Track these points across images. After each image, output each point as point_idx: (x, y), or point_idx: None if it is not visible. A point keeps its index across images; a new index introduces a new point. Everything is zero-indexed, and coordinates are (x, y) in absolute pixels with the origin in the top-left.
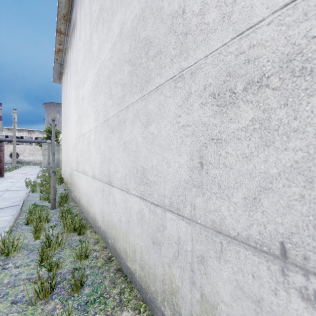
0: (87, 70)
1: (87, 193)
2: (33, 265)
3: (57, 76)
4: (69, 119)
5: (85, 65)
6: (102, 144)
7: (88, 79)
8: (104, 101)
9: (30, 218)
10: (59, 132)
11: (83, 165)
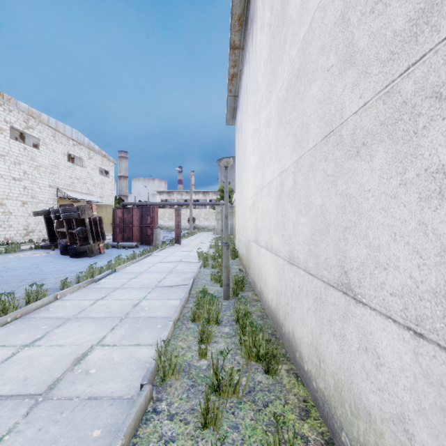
0: (275, 66)
1: (276, 286)
2: (193, 427)
3: (230, 115)
4: (245, 168)
5: (272, 61)
6: (316, 194)
7: (278, 79)
8: (325, 91)
9: (197, 312)
10: (232, 190)
11: (268, 236)
